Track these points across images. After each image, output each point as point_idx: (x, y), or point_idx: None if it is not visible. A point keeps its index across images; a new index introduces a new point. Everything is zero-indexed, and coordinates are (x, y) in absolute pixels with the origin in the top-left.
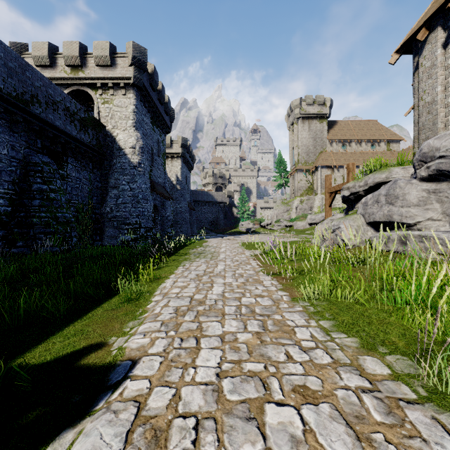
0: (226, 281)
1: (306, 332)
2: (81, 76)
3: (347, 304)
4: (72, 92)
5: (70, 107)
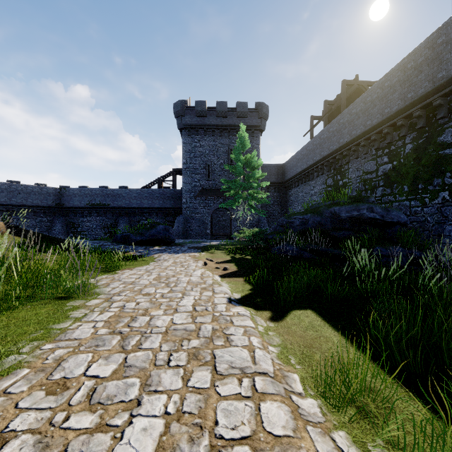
0: None
1: (100, 316)
2: None
3: None
4: None
5: None
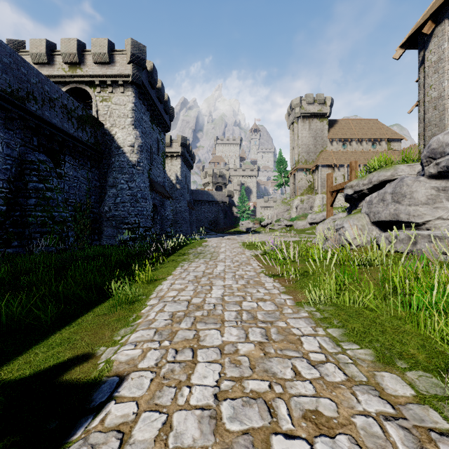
0: (225, 283)
1: (314, 342)
2: (79, 74)
3: (356, 309)
4: (70, 90)
5: (67, 104)
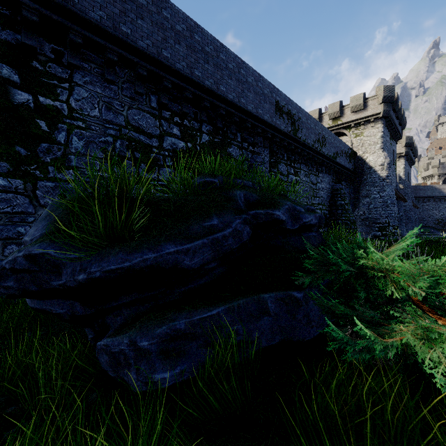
0: None
1: None
2: (339, 124)
3: None
4: None
5: (345, 150)
